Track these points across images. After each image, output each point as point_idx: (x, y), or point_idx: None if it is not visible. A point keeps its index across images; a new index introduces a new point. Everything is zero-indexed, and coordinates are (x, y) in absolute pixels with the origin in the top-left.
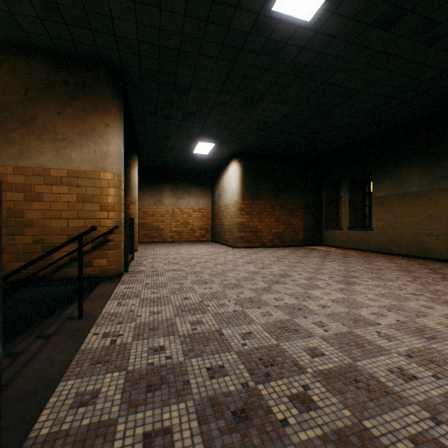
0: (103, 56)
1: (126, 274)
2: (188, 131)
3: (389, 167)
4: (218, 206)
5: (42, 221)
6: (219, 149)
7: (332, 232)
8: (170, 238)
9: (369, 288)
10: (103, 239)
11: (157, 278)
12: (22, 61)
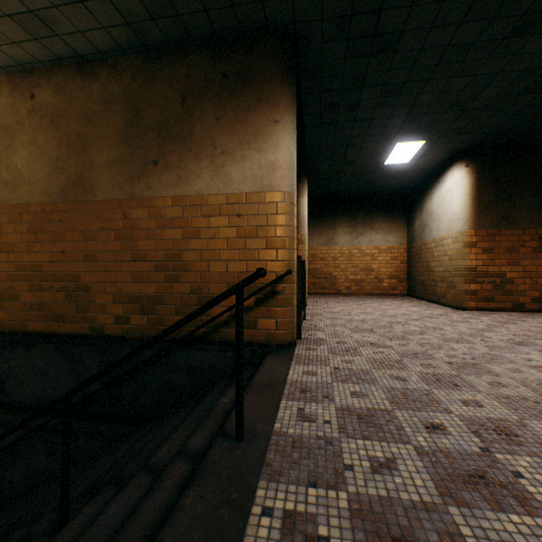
0: (270, 17)
1: (299, 342)
2: (383, 126)
3: None
4: (421, 243)
5: (199, 264)
6: (429, 150)
7: None
8: (345, 289)
9: None
10: (269, 289)
11: (349, 357)
12: (179, 63)
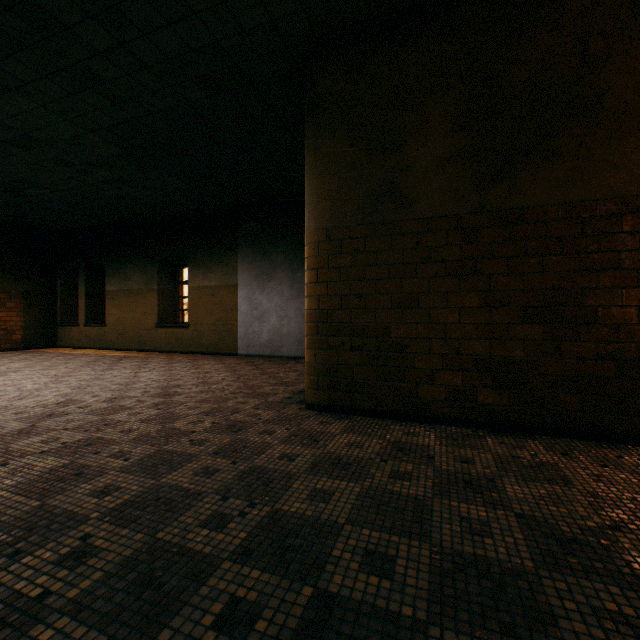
0: None
1: None
2: None
3: (120, 262)
4: None
5: None
6: None
7: (70, 329)
8: None
9: (10, 377)
10: None
11: None
12: None
